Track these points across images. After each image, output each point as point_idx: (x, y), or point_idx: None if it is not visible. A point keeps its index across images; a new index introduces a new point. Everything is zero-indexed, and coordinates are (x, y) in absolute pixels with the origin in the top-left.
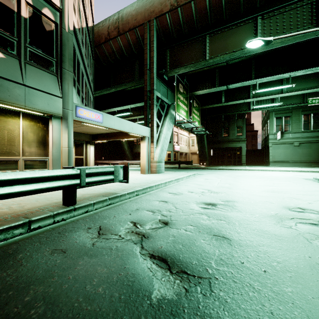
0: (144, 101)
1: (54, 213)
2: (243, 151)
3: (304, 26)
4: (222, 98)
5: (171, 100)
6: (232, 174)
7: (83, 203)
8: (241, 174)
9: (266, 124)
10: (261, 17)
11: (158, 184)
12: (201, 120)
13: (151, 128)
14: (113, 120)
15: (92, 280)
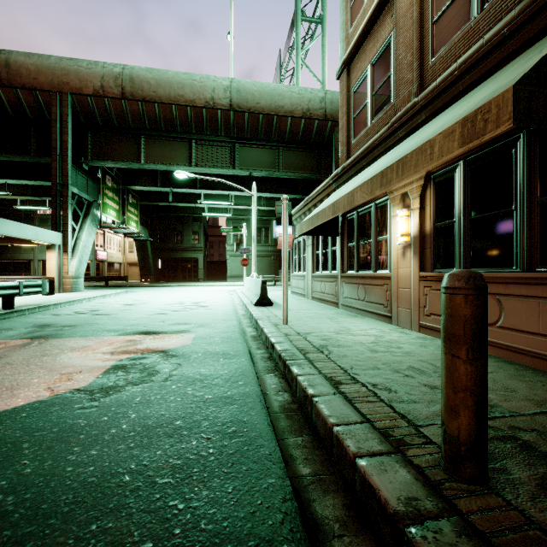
0: (52, 197)
1: (5, 312)
2: (200, 264)
3: (226, 164)
4: (170, 197)
5: (94, 193)
6: (172, 290)
7: (20, 308)
8: (182, 290)
9: None
10: (195, 141)
11: (82, 298)
12: (143, 218)
13: (64, 233)
14: (12, 226)
15: (69, 318)
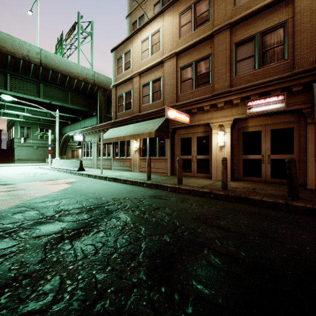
0: None
1: None
2: None
3: (34, 93)
4: None
5: None
6: None
7: None
8: None
9: (12, 128)
10: (10, 75)
11: None
12: None
13: None
14: None
15: None
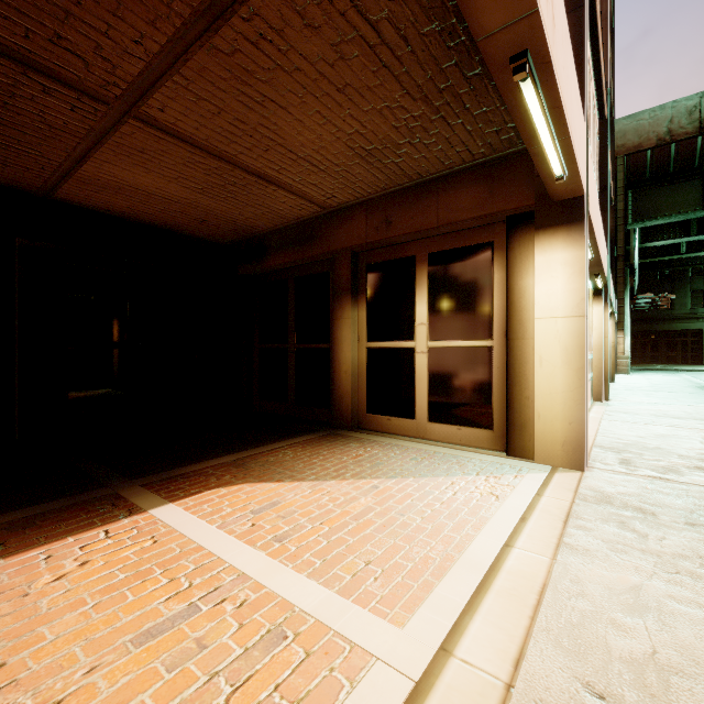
0: None
1: None
2: None
3: None
4: (681, 246)
5: None
6: None
7: None
8: None
9: None
10: None
11: None
12: None
13: (619, 310)
14: None
15: None
